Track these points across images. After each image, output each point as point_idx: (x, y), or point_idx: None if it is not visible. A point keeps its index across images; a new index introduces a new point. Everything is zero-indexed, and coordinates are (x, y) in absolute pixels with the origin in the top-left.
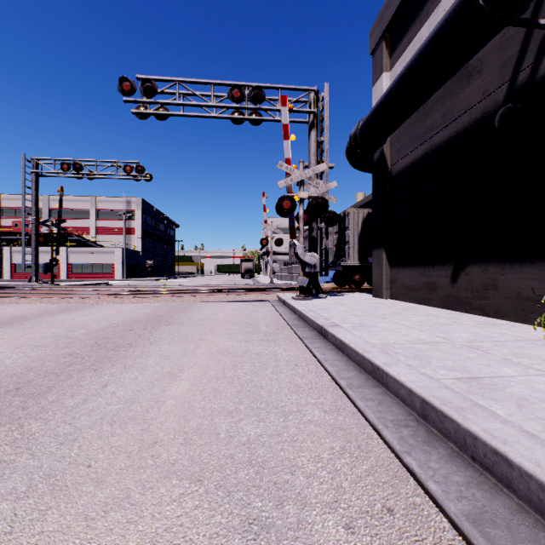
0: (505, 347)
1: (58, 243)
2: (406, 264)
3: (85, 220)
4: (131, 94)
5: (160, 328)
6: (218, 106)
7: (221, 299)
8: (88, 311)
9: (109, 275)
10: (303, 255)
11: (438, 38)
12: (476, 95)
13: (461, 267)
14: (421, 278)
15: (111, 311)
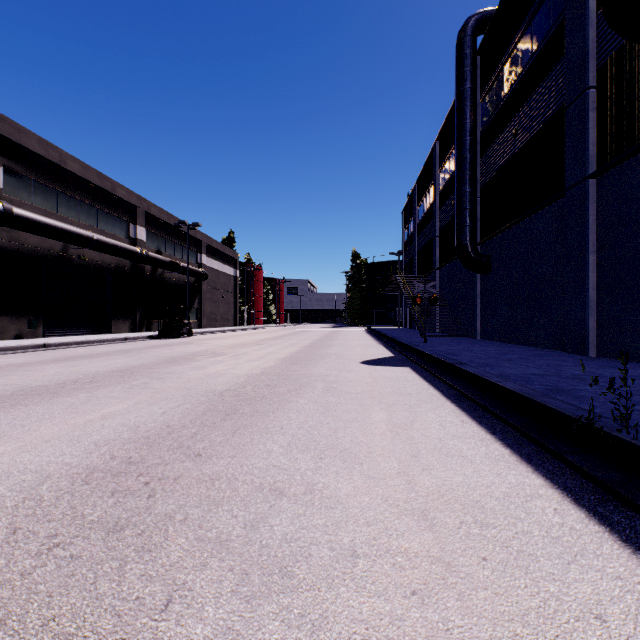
0: None
1: None
2: None
3: None
4: None
5: None
6: None
7: None
8: None
9: None
10: None
11: None
12: None
13: None
14: None
15: None
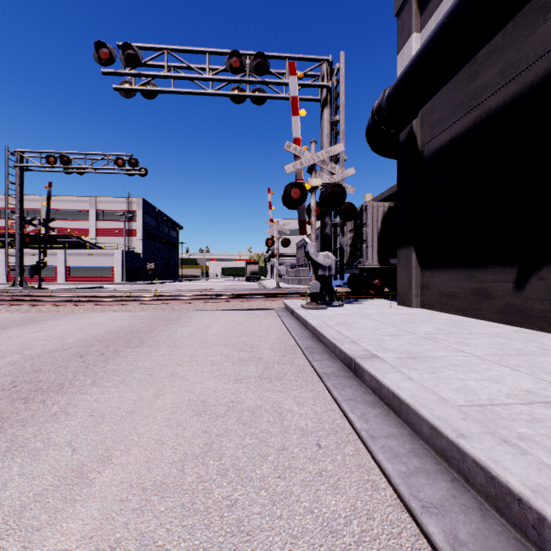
0: None
1: (45, 244)
2: (444, 265)
3: (85, 221)
4: (110, 64)
5: (124, 352)
6: (214, 79)
7: (218, 307)
8: (53, 323)
9: (108, 278)
10: (315, 254)
11: None
12: None
13: (533, 269)
14: (466, 284)
15: (79, 323)
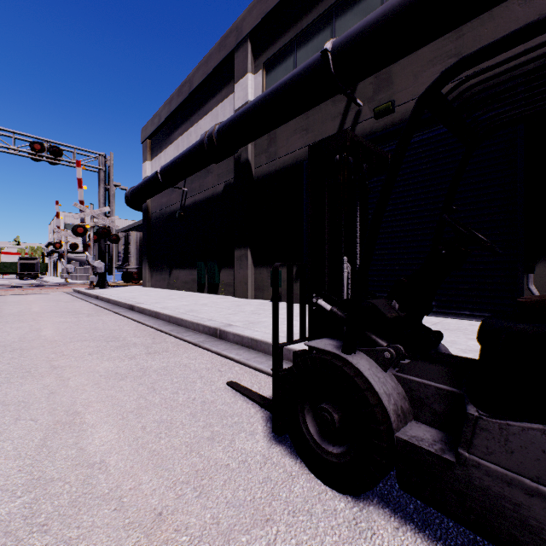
0: (157, 295)
1: None
2: (157, 268)
3: None
4: None
5: None
6: (19, 150)
7: (21, 293)
8: None
9: None
10: (93, 262)
11: (153, 180)
12: (175, 200)
13: (172, 270)
14: (161, 276)
15: None
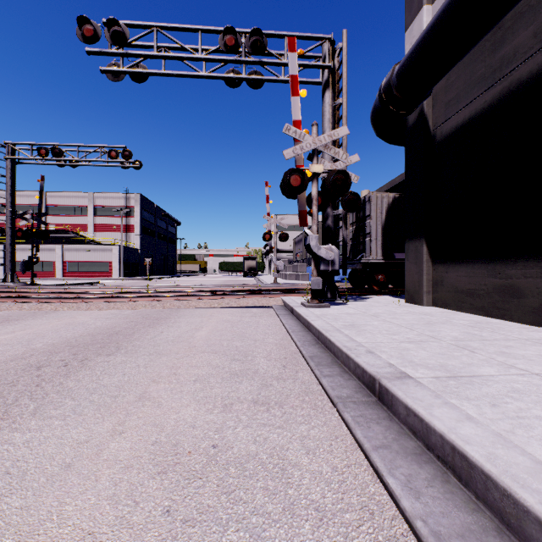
0: None
1: (38, 239)
2: (461, 259)
3: (83, 216)
4: (94, 41)
5: (93, 361)
6: (207, 59)
7: (212, 304)
8: (28, 323)
9: (106, 274)
10: (317, 247)
11: None
12: None
13: None
14: (489, 280)
15: (57, 323)
